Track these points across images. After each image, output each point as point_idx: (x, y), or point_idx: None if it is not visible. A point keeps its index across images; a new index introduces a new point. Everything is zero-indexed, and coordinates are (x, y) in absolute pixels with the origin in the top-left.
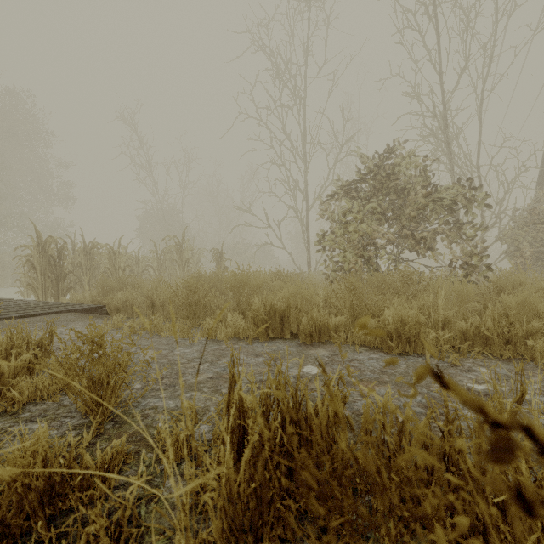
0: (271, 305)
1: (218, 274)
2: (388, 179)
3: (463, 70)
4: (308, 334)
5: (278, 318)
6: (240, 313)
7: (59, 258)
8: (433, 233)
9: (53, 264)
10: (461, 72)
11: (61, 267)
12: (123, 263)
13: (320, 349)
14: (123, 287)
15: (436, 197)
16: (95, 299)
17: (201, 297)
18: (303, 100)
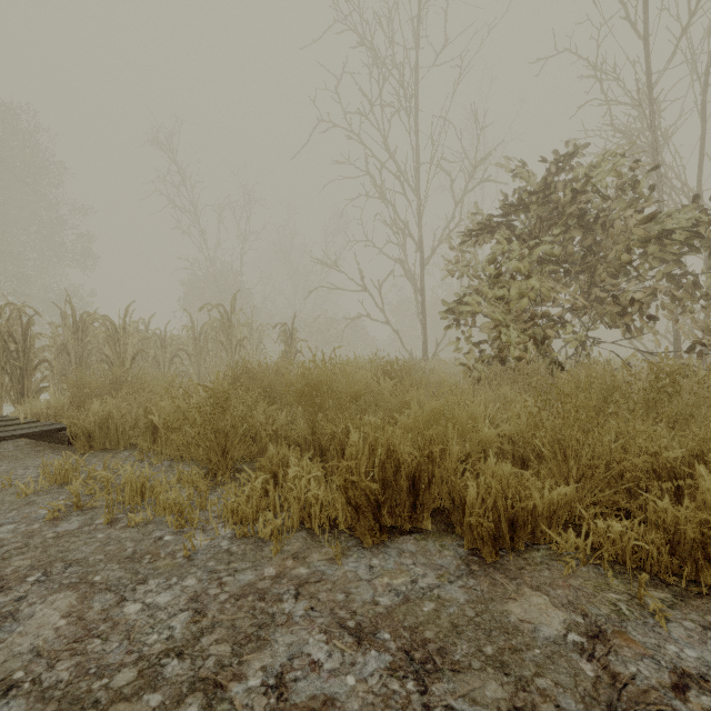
0: (387, 449)
1: (278, 368)
2: (573, 202)
3: (685, 30)
4: (489, 536)
5: (403, 480)
6: (318, 450)
7: (25, 339)
8: (646, 295)
9: (14, 349)
10: (684, 31)
11: (27, 353)
12: (132, 347)
13: (533, 596)
14: (117, 389)
15: (664, 230)
16: (61, 412)
17: (237, 418)
18: (416, 100)
